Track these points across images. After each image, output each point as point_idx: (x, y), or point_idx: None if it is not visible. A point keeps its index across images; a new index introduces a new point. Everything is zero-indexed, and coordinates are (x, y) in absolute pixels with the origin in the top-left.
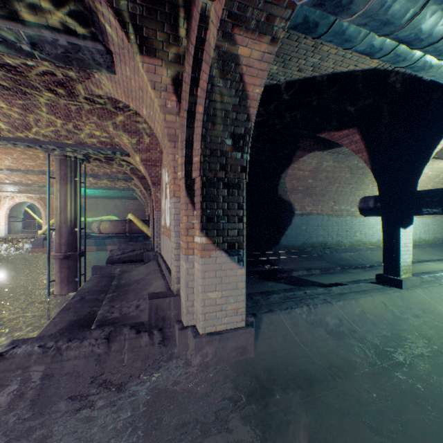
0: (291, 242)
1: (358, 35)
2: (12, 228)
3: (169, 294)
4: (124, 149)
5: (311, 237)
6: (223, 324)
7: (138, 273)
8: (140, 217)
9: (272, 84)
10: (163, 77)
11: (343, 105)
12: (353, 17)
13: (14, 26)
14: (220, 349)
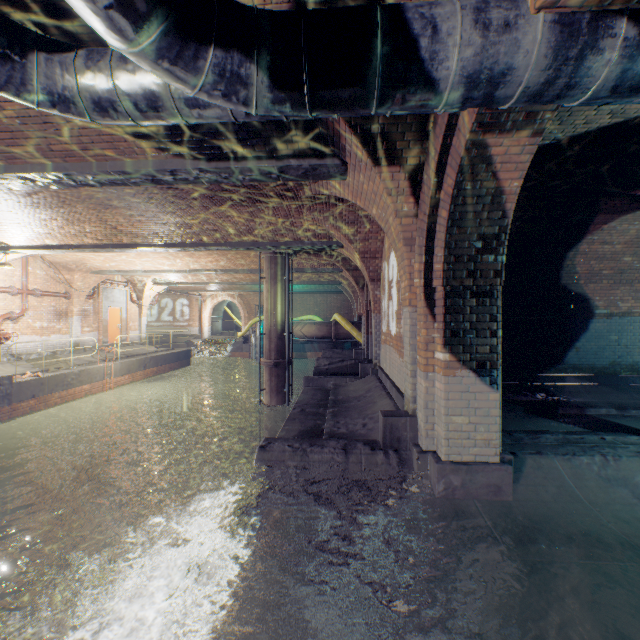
0: (587, 360)
1: None
2: (213, 329)
3: (403, 414)
4: (338, 241)
5: (630, 354)
6: (471, 455)
7: (355, 388)
8: (345, 316)
9: (542, 144)
10: (399, 182)
11: None
12: None
13: (270, 163)
14: (467, 481)
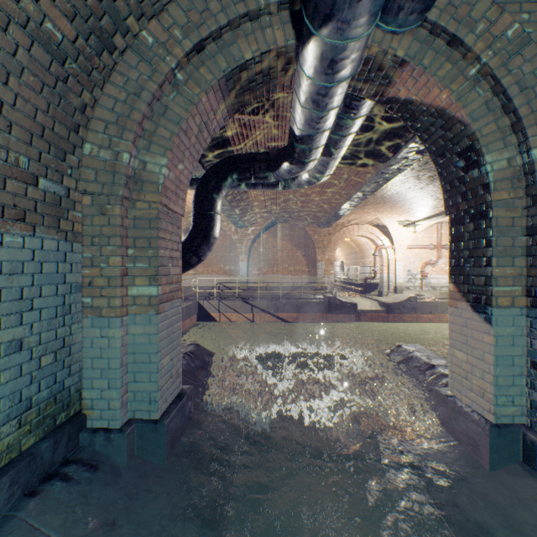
0: None
1: None
2: None
3: None
4: None
5: None
6: (468, 399)
7: None
8: None
9: None
10: None
11: None
12: (353, 42)
13: (408, 145)
14: (452, 418)
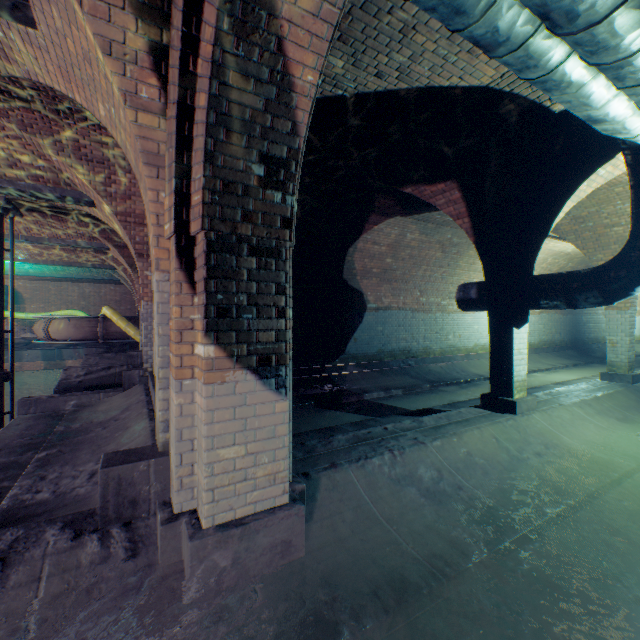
0: (363, 350)
1: (478, 3)
2: None
3: (147, 453)
4: (84, 193)
5: (390, 342)
6: (250, 505)
7: (109, 407)
8: (128, 312)
9: (335, 94)
10: (127, 32)
11: (440, 144)
12: None
13: None
14: (242, 553)
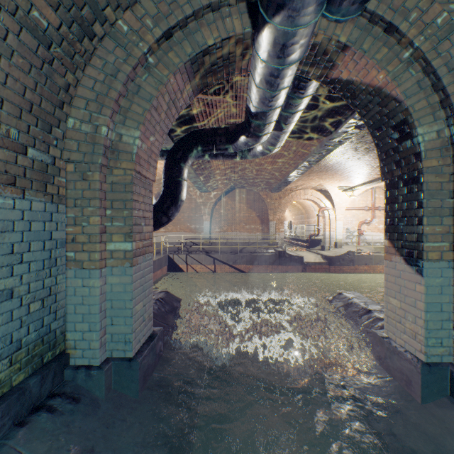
0: None
1: None
2: None
3: None
4: None
5: None
6: (401, 340)
7: None
8: None
9: None
10: None
11: None
12: (302, 29)
13: (347, 121)
14: (387, 357)
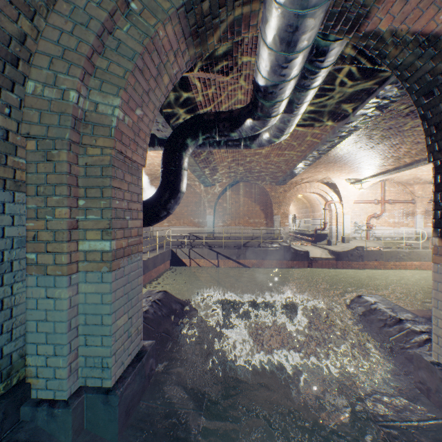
0: None
1: None
2: None
3: None
4: None
5: None
6: None
7: None
8: None
9: None
10: None
11: None
12: None
13: (368, 100)
14: (441, 391)
